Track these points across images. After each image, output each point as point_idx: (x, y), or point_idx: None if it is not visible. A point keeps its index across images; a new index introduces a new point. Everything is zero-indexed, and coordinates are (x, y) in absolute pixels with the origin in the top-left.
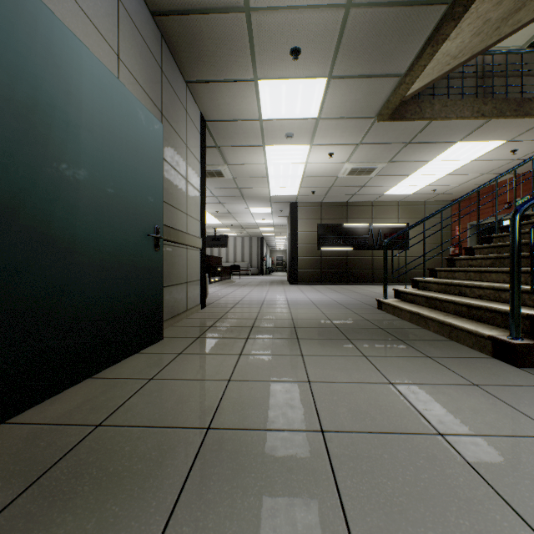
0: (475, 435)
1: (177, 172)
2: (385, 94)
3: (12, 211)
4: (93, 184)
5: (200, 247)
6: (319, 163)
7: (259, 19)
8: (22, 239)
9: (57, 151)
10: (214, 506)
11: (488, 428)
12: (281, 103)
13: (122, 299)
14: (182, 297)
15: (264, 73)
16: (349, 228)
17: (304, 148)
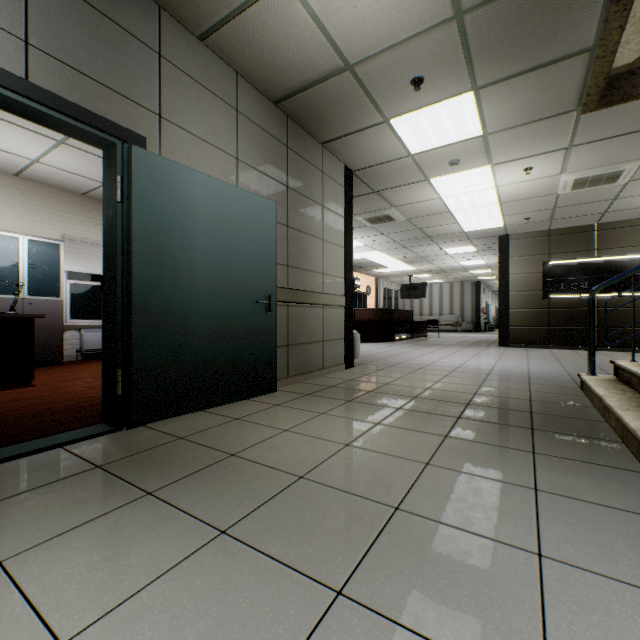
0: (431, 519)
1: (308, 235)
2: (576, 78)
3: (148, 297)
4: (205, 269)
5: (342, 305)
6: (516, 184)
7: (364, 70)
8: (153, 314)
9: (176, 253)
10: (188, 489)
11: (458, 520)
12: (427, 133)
13: (231, 354)
14: (316, 355)
15: (392, 111)
16: (599, 263)
17: (483, 171)
